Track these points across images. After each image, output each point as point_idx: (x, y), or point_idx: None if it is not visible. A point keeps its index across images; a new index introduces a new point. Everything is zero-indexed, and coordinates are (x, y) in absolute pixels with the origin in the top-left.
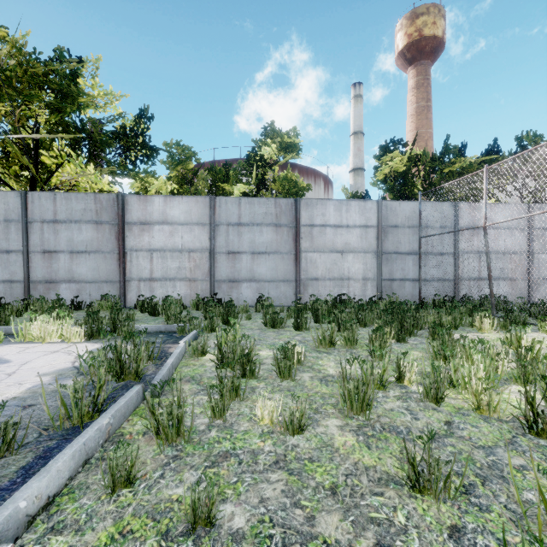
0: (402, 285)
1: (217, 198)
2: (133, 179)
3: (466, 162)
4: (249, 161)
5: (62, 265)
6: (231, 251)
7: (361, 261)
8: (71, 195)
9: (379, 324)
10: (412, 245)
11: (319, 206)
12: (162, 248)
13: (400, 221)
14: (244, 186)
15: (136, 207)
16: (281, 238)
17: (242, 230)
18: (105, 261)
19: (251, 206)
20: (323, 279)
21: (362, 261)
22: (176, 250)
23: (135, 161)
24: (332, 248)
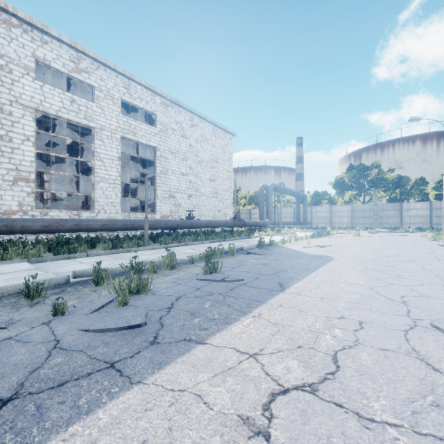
0: None
1: (432, 202)
2: (392, 194)
3: None
4: (439, 183)
5: (384, 220)
6: (437, 216)
7: None
8: (387, 204)
9: None
10: None
11: None
12: (413, 215)
13: None
14: (437, 192)
15: (405, 205)
16: None
17: (441, 210)
18: (396, 219)
19: None
20: None
21: None
22: (418, 216)
23: (394, 189)
24: None
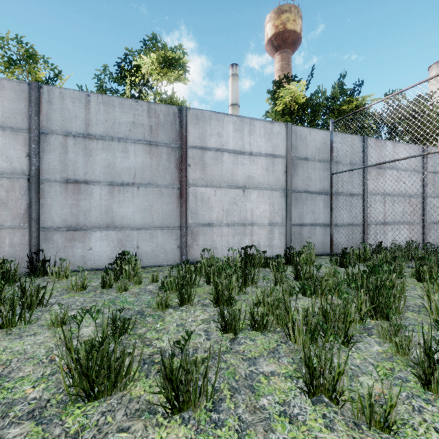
0: (312, 232)
1: (44, 87)
2: None
3: (364, 99)
4: (121, 73)
5: None
6: (71, 179)
7: (268, 200)
8: None
9: (434, 368)
10: (323, 183)
11: (213, 122)
12: None
13: (310, 153)
14: None
15: None
16: (158, 163)
17: (92, 145)
18: None
19: (108, 109)
20: (219, 224)
21: (269, 200)
22: None
23: None
24: (230, 181)
